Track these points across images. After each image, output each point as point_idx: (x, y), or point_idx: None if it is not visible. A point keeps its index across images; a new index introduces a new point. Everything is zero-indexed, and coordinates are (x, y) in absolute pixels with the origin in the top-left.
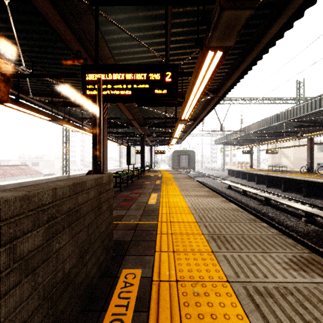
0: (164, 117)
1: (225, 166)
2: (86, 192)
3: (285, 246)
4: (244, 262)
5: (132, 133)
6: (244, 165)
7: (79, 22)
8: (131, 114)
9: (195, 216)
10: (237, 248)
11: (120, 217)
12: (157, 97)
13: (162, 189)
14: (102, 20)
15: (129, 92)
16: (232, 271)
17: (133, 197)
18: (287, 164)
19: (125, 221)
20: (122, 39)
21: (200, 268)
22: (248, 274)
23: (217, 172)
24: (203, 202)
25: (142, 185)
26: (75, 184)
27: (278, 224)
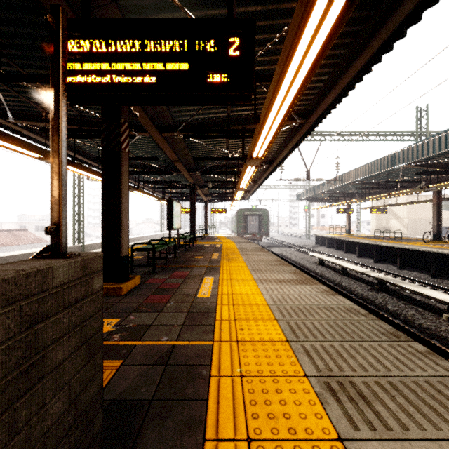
0: (225, 157)
1: (311, 231)
2: None
3: None
4: None
5: (178, 184)
6: (337, 229)
7: None
8: (174, 152)
9: (282, 327)
10: (394, 422)
11: (143, 330)
12: (211, 90)
13: (222, 268)
14: None
15: (152, 78)
16: None
17: (174, 284)
18: (399, 228)
19: (151, 341)
20: (150, 6)
21: None
22: None
23: (300, 240)
24: (292, 294)
25: (190, 262)
26: None
27: (406, 325)
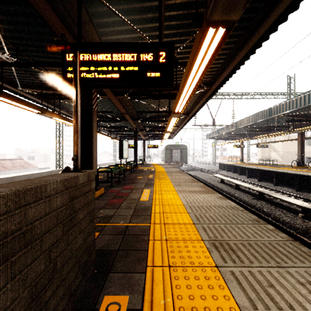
0: (157, 111)
1: (216, 160)
2: (46, 201)
3: (302, 256)
4: (258, 283)
5: (126, 128)
6: (234, 159)
7: (63, 1)
8: (124, 107)
9: (191, 216)
10: (246, 260)
11: (109, 218)
12: (150, 81)
13: (155, 183)
14: (88, 0)
15: (117, 75)
16: (246, 297)
17: (125, 193)
18: (277, 158)
19: (114, 223)
20: (112, 23)
21: (203, 292)
22: (268, 304)
23: (209, 166)
24: (199, 199)
25: (135, 180)
26: (21, 192)
27: (275, 220)
